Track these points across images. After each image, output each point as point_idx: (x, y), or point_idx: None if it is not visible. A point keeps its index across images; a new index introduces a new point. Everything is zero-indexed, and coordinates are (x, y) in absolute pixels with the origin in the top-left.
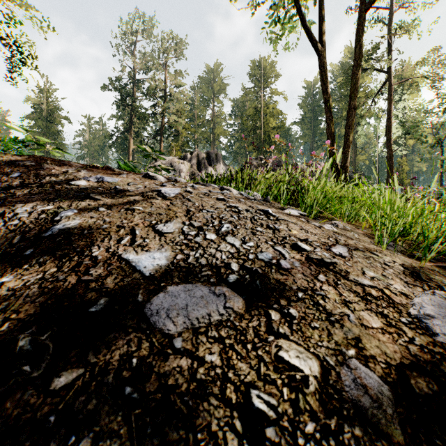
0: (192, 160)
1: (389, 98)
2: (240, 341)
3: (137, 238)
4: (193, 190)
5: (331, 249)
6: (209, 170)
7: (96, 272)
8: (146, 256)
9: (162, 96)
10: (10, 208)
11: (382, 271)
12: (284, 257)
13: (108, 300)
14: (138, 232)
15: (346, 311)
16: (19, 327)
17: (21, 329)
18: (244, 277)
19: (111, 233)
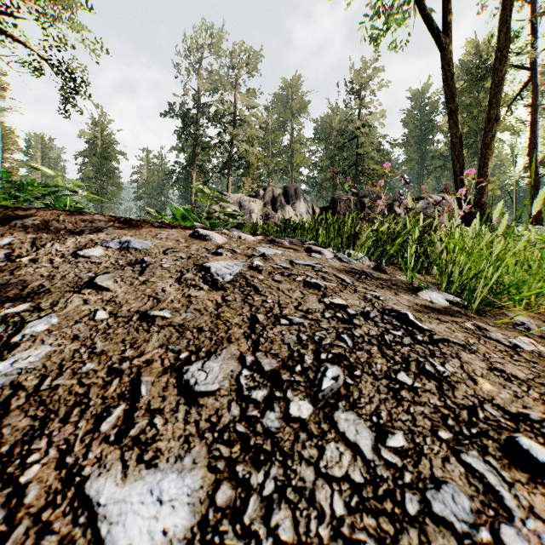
0: (266, 198)
1: (534, 104)
2: None
3: (138, 413)
4: (264, 263)
5: None
6: (286, 209)
7: None
8: (144, 487)
9: (230, 121)
10: None
11: None
12: (504, 507)
13: None
14: (145, 390)
15: None
16: None
17: None
18: None
19: (91, 391)
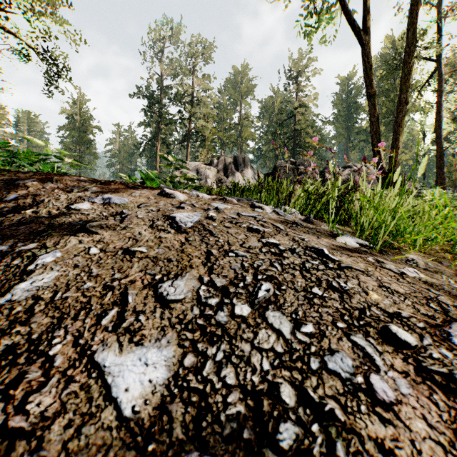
0: (219, 165)
1: (439, 90)
2: None
3: (127, 313)
4: (217, 214)
5: (450, 338)
6: (236, 175)
7: (38, 407)
8: (134, 356)
9: (189, 101)
10: None
11: None
12: (375, 365)
13: None
14: (131, 299)
15: None
16: None
17: None
18: (310, 428)
19: (92, 300)
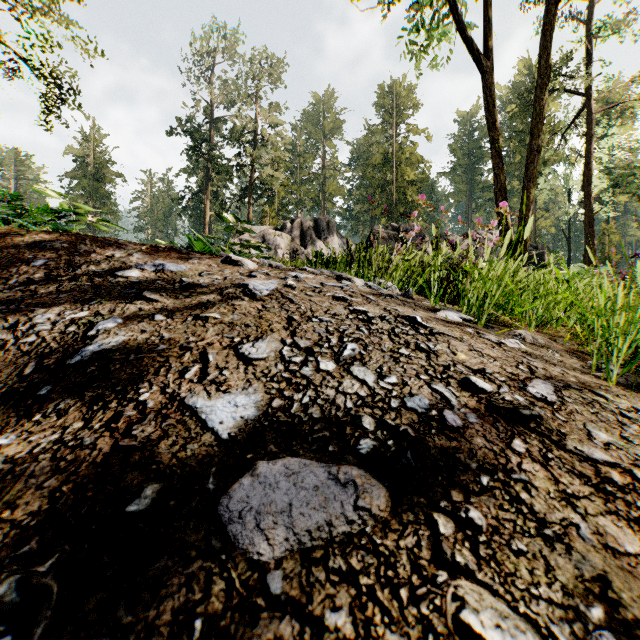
0: (294, 231)
1: (588, 133)
2: (387, 581)
3: (210, 369)
4: (296, 283)
5: (526, 387)
6: (317, 245)
7: (143, 433)
8: (224, 401)
9: (251, 140)
10: (27, 314)
11: (619, 429)
12: (450, 404)
13: (158, 489)
14: (212, 358)
15: (572, 515)
16: (10, 538)
17: (14, 545)
18: (386, 443)
19: (170, 360)
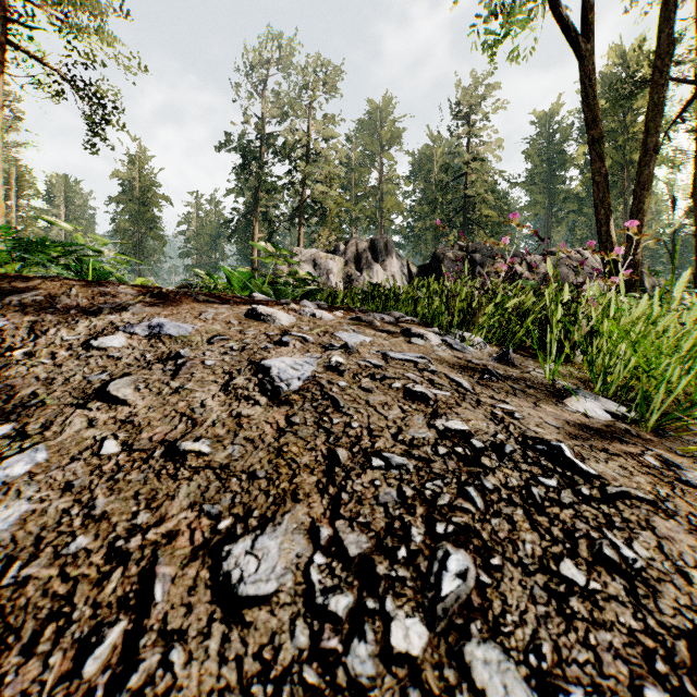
0: (347, 254)
1: None
2: None
3: (146, 639)
4: (346, 359)
5: None
6: (374, 268)
7: None
8: None
9: (302, 155)
10: None
11: None
12: None
13: None
14: (160, 591)
15: None
16: None
17: None
18: None
19: (77, 592)
